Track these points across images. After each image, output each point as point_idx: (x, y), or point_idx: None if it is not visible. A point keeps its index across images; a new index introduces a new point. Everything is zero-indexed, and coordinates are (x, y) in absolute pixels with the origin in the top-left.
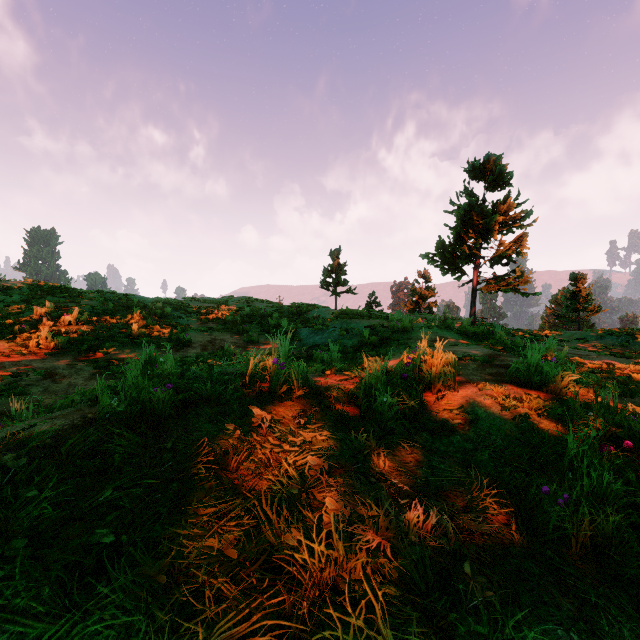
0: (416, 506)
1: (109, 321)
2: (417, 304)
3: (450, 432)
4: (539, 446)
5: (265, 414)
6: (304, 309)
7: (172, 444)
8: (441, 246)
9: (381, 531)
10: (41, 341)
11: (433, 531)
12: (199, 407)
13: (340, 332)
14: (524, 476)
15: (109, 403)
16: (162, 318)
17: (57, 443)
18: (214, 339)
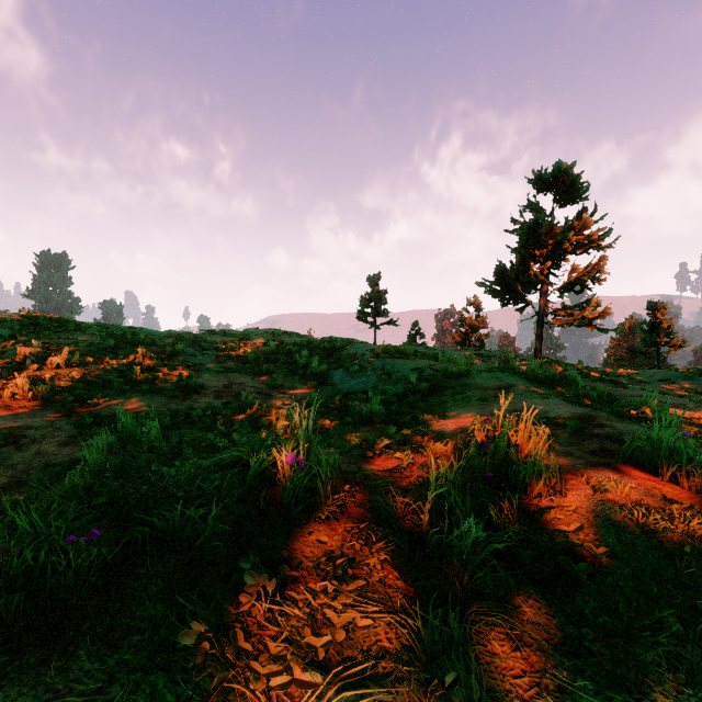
0: None
1: (108, 362)
2: (466, 336)
3: (574, 587)
4: None
5: (265, 580)
6: (338, 345)
7: None
8: (501, 271)
9: None
10: (17, 390)
11: None
12: (157, 555)
13: (381, 376)
14: None
15: None
16: (172, 356)
17: None
18: (231, 383)
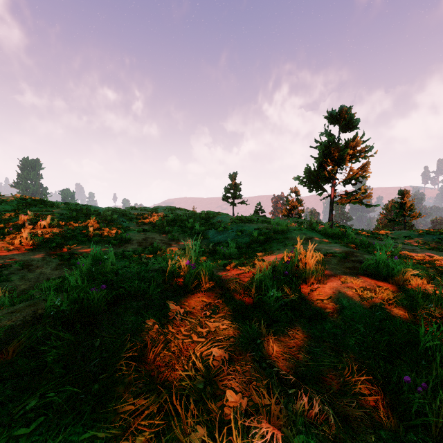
0: (301, 396)
1: (73, 225)
2: (290, 211)
3: (322, 319)
4: (393, 332)
5: (179, 308)
6: (211, 215)
7: (100, 342)
8: (308, 171)
9: (273, 419)
10: (23, 240)
11: (316, 418)
12: (128, 301)
13: (236, 233)
14: (387, 364)
15: (52, 304)
16: (111, 222)
17: (8, 339)
18: (147, 237)
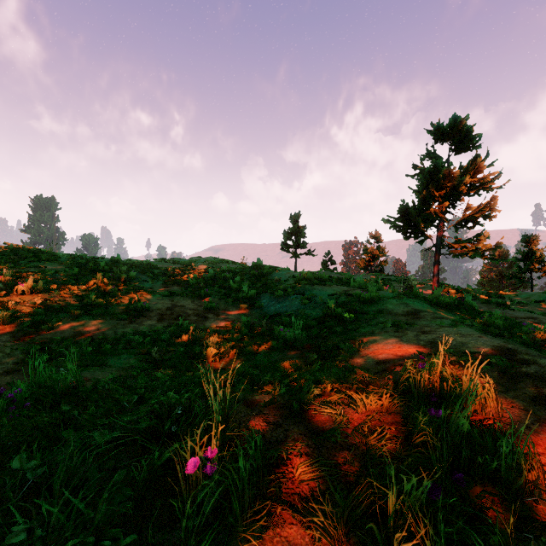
0: None
1: (69, 287)
2: (369, 263)
3: None
4: None
5: None
6: (265, 271)
7: None
8: (404, 210)
9: None
10: None
11: None
12: None
13: (302, 301)
14: None
15: None
16: (127, 282)
17: None
18: (174, 305)
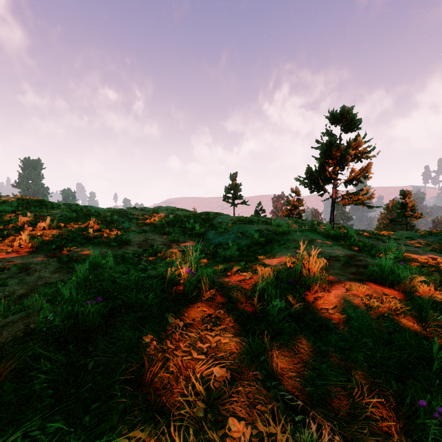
0: (310, 424)
1: (73, 226)
2: (291, 211)
3: (328, 331)
4: (402, 346)
5: (178, 321)
6: (211, 216)
7: (93, 363)
8: (309, 172)
9: None
10: (22, 242)
11: None
12: (125, 313)
13: (237, 234)
14: (399, 385)
15: (44, 320)
16: (111, 223)
17: None
18: (147, 239)
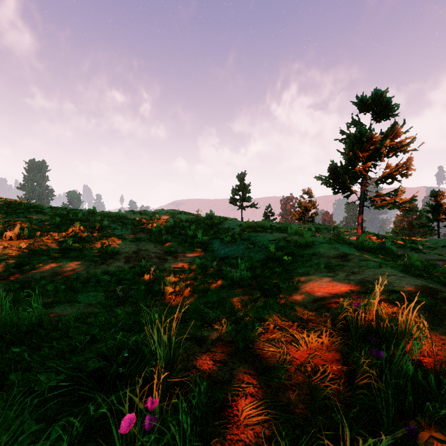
0: None
1: (51, 234)
2: (303, 214)
3: None
4: None
5: None
6: (217, 221)
7: None
8: (333, 169)
9: None
10: None
11: None
12: None
13: (247, 245)
14: None
15: None
16: (100, 230)
17: None
18: (139, 249)
